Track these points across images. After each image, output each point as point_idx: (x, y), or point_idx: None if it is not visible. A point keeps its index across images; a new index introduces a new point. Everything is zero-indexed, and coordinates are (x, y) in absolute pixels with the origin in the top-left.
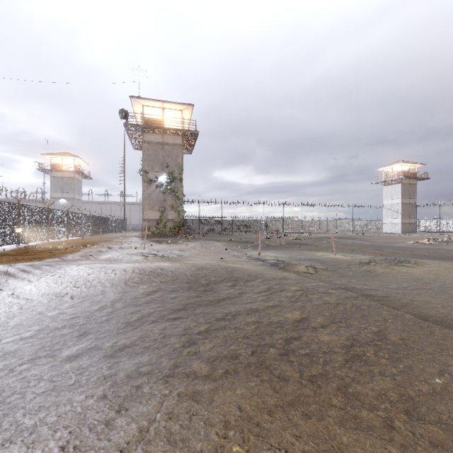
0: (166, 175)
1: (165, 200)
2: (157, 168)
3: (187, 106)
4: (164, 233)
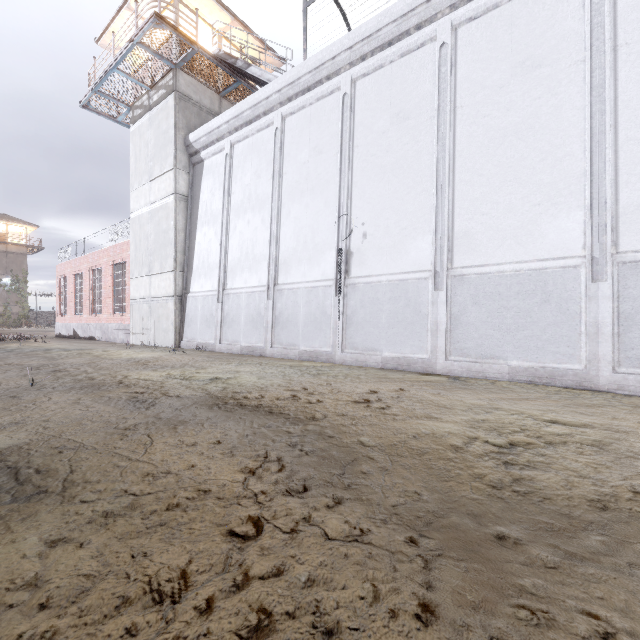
0: (11, 277)
1: (10, 297)
2: (1, 272)
3: (33, 226)
4: (8, 323)
